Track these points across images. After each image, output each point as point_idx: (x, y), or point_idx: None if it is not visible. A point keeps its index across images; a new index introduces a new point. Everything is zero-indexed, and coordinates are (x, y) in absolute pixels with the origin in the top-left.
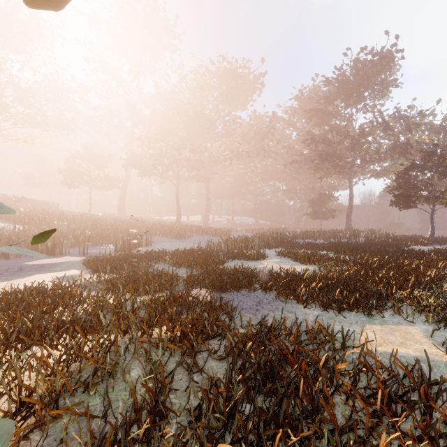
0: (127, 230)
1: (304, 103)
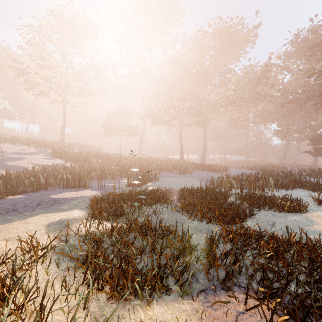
0: (141, 166)
1: (300, 45)
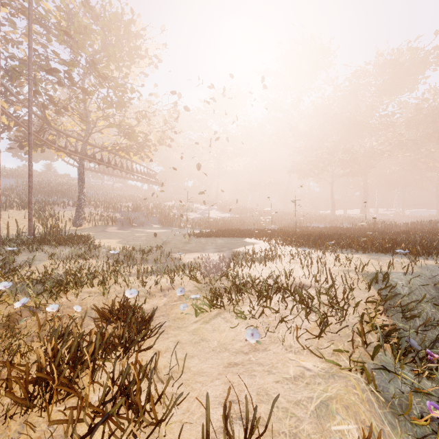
0: (292, 218)
1: None
